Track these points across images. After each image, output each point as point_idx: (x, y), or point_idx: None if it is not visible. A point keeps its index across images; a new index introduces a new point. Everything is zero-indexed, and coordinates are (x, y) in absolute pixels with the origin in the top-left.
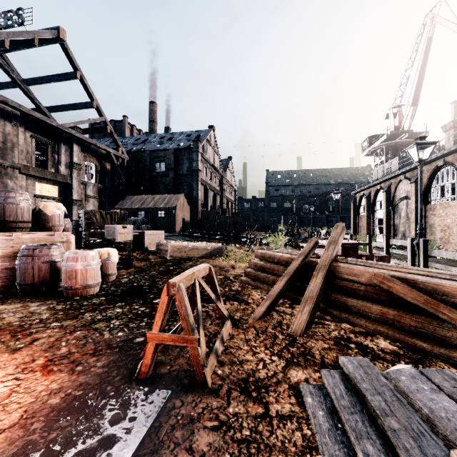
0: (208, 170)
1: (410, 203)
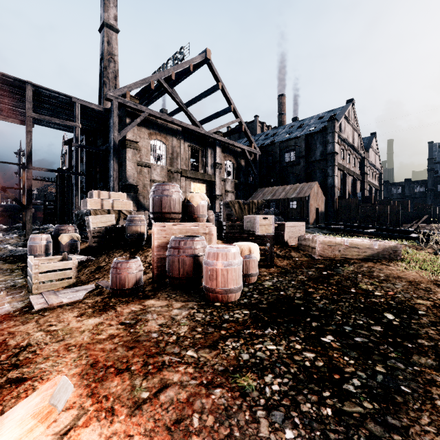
0: (346, 152)
1: None
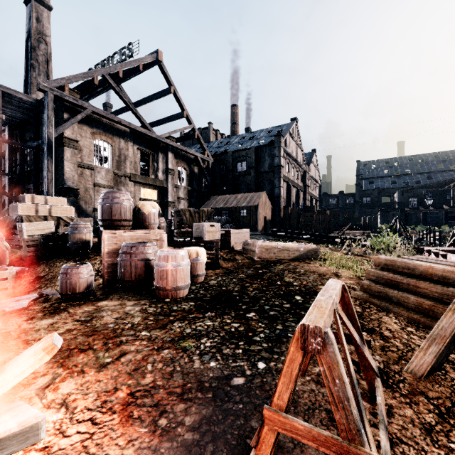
0: (291, 165)
1: None
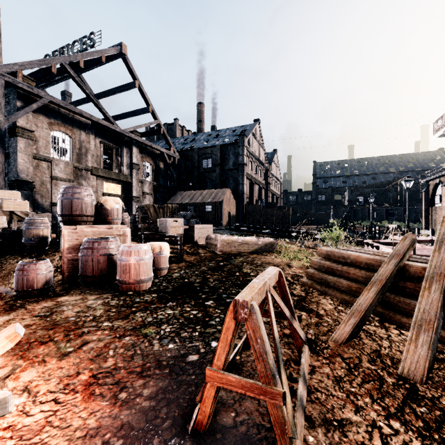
0: (254, 164)
1: None
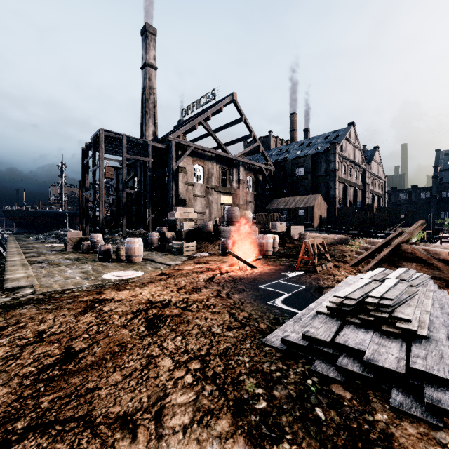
0: (347, 167)
1: None
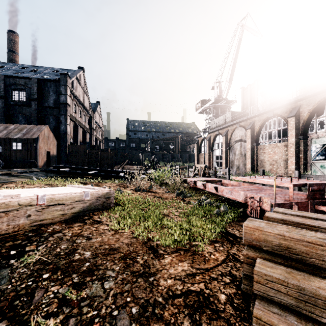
0: (78, 108)
1: (243, 144)
